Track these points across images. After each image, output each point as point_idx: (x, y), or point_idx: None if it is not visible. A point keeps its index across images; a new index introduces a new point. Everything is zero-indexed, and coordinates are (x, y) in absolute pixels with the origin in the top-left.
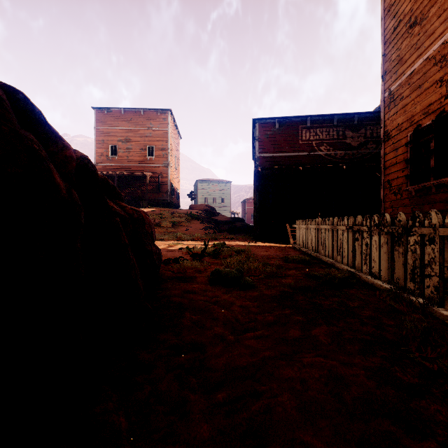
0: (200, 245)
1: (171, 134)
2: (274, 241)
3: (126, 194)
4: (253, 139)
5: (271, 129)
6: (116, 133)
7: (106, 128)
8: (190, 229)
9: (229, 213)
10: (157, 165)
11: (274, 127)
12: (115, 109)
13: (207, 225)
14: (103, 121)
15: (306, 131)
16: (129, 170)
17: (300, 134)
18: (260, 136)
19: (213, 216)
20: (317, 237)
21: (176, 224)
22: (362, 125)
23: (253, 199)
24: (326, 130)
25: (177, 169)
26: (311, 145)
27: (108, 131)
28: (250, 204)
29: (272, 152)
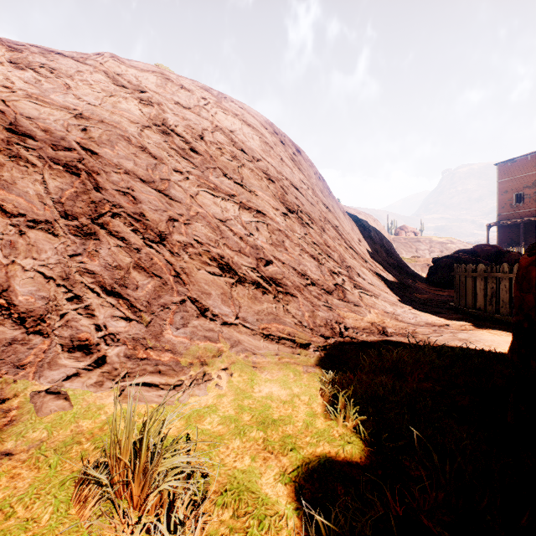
0: None
1: None
2: None
3: (533, 238)
4: None
5: None
6: (521, 180)
7: (509, 179)
8: None
9: None
10: None
11: None
12: (519, 158)
13: None
14: (506, 173)
15: None
16: None
17: None
18: None
19: None
20: None
21: None
22: None
23: None
24: None
25: None
26: None
27: (511, 182)
28: None
29: None
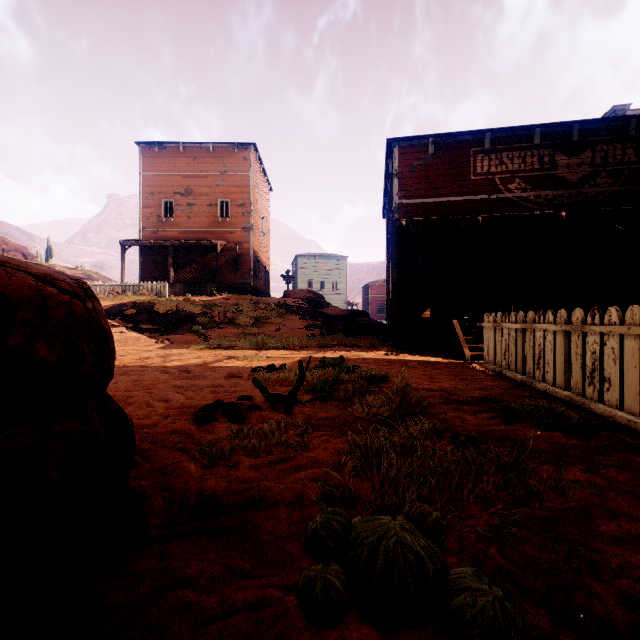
0: (296, 360)
1: (256, 182)
2: (431, 353)
3: (187, 274)
4: (387, 179)
5: (420, 156)
6: (172, 181)
7: (157, 174)
8: (283, 328)
9: (344, 303)
10: (234, 229)
11: (426, 153)
12: (170, 145)
13: (311, 321)
14: (153, 163)
15: (482, 158)
16: (191, 237)
17: (472, 162)
18: (401, 170)
19: (320, 308)
20: (564, 353)
21: (260, 320)
22: (587, 144)
23: (379, 282)
24: (519, 155)
25: (265, 237)
26: (491, 181)
27: (159, 179)
28: (376, 290)
29: (422, 196)
